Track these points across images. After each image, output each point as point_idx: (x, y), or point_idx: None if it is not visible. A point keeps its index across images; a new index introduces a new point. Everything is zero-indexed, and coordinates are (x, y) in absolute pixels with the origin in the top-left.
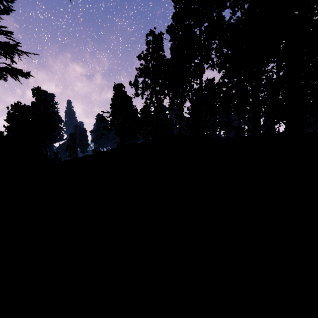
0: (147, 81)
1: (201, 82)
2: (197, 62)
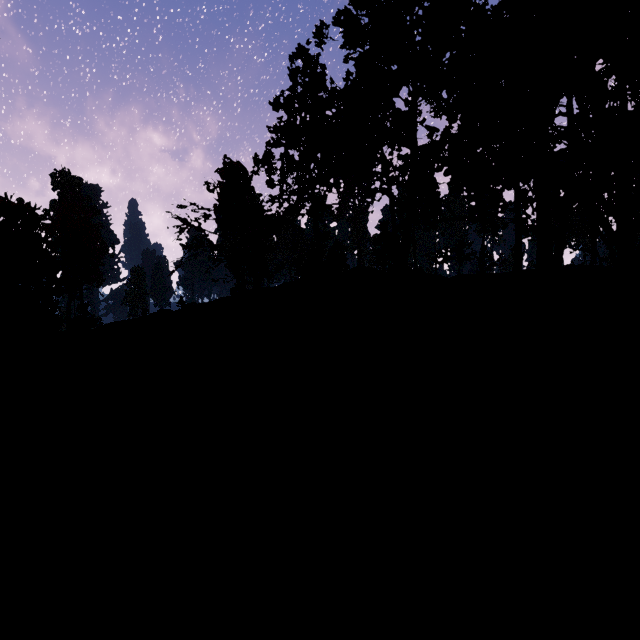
0: (293, 155)
1: (416, 142)
2: (405, 99)
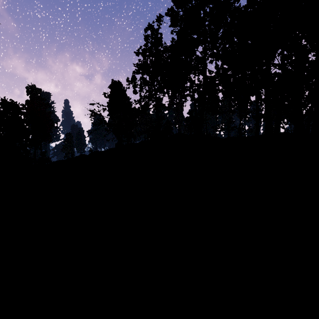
0: (146, 78)
1: (206, 73)
2: (200, 51)
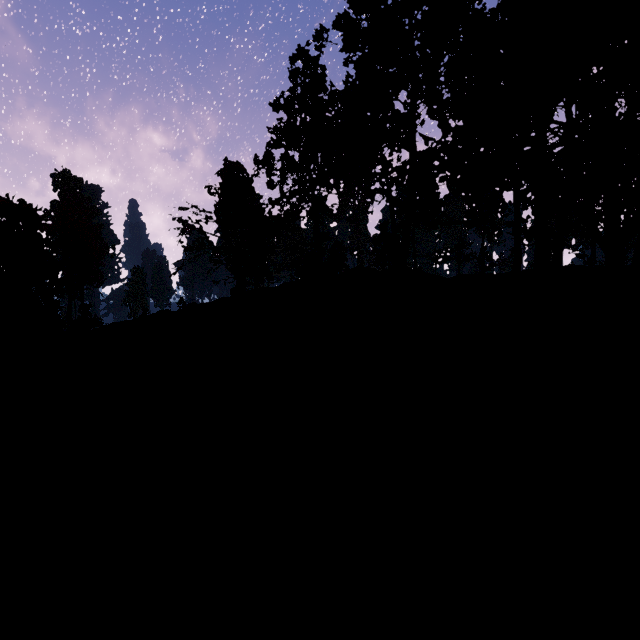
0: (293, 156)
1: (415, 145)
2: (404, 102)
